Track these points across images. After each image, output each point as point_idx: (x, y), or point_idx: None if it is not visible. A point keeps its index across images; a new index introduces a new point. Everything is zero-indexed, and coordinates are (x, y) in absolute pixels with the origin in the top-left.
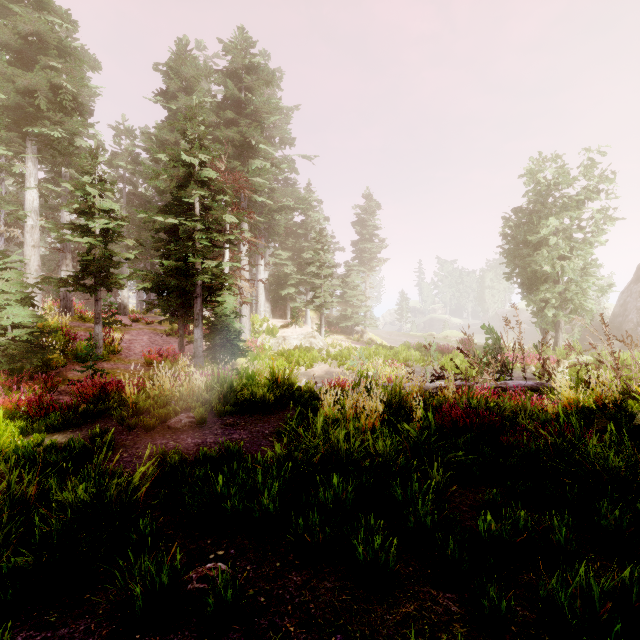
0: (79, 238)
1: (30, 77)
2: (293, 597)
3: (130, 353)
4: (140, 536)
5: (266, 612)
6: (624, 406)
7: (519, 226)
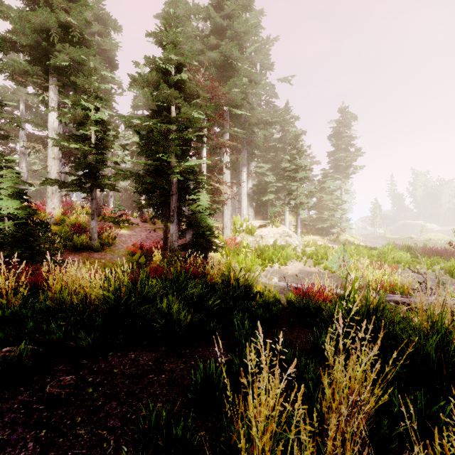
0: (74, 145)
1: (39, 13)
2: None
3: (123, 245)
4: None
5: None
6: None
7: None
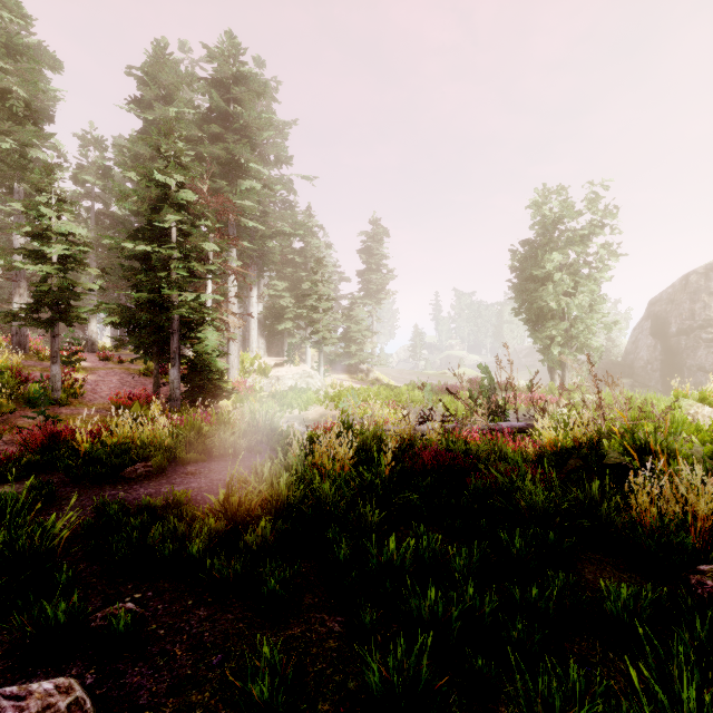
0: (31, 266)
1: None
2: (192, 628)
3: (95, 396)
4: (56, 584)
5: (161, 641)
6: (600, 446)
7: (526, 260)
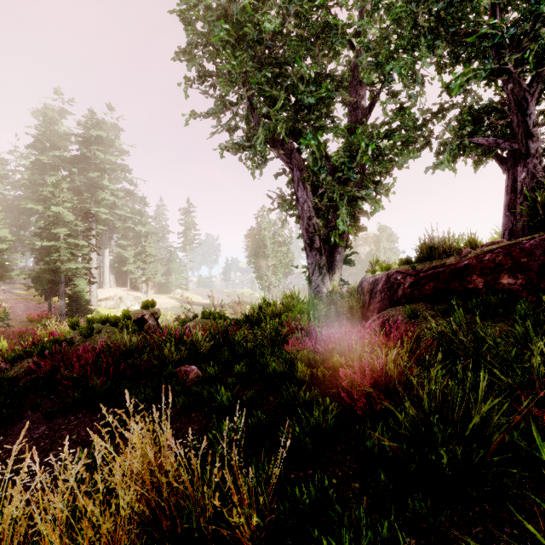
0: None
1: None
2: None
3: (15, 315)
4: None
5: None
6: None
7: (254, 240)
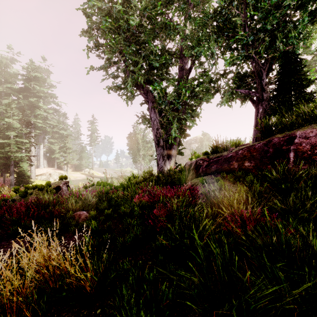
0: None
1: None
2: None
3: None
4: None
5: None
6: None
7: (132, 140)
